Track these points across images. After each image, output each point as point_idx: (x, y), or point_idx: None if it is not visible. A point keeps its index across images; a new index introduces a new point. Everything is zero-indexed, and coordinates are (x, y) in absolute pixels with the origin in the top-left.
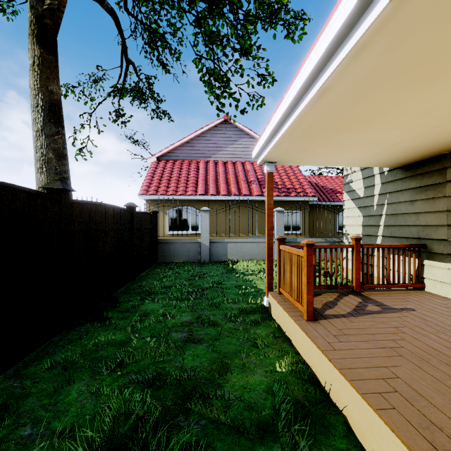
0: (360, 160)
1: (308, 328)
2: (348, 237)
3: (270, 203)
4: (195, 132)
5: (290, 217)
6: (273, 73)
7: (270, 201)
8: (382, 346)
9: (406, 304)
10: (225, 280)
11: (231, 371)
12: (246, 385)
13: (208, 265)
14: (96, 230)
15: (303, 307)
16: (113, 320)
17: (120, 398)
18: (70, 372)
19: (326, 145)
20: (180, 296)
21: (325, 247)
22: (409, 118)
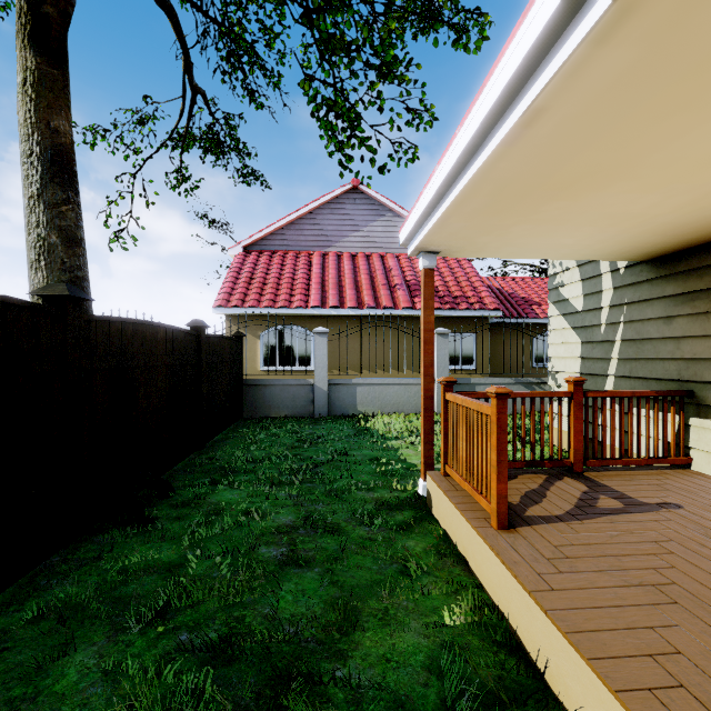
0: (582, 248)
1: (499, 543)
2: (556, 376)
3: (429, 321)
4: (305, 207)
5: (459, 343)
6: (432, 106)
7: (429, 317)
8: (638, 581)
9: (664, 494)
10: (353, 449)
11: (363, 625)
12: (390, 655)
13: (325, 422)
14: (135, 366)
15: (489, 504)
16: (160, 522)
17: (157, 684)
18: (71, 627)
19: (527, 221)
20: (277, 477)
21: (523, 396)
22: (679, 169)
